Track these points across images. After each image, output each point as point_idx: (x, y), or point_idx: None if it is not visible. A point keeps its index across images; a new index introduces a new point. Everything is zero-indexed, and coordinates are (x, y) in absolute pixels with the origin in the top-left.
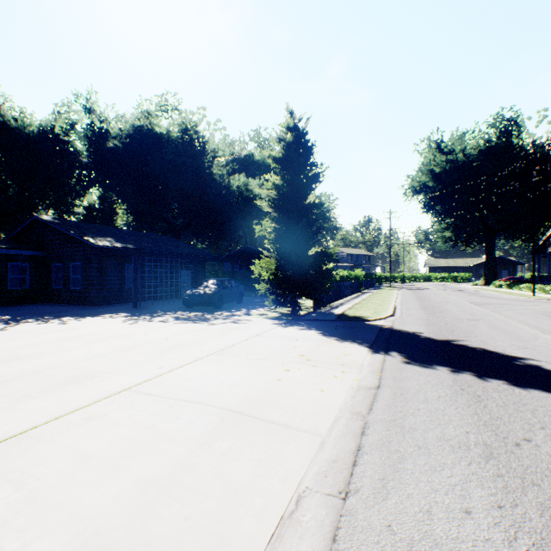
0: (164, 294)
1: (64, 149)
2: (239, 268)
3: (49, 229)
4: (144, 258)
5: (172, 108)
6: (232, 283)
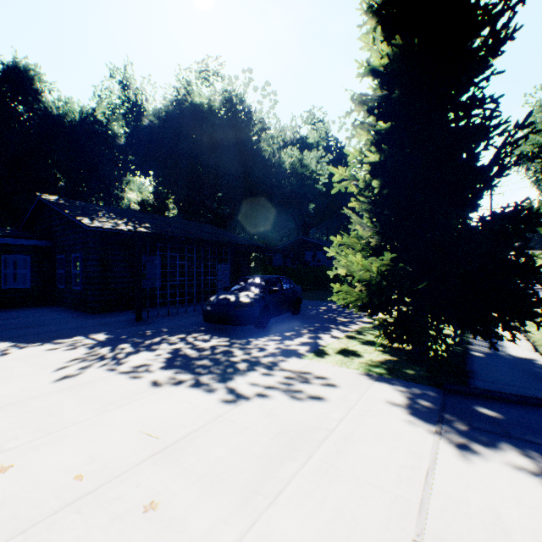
0: (187, 297)
1: (101, 132)
2: (291, 262)
3: (54, 212)
4: (166, 248)
5: (213, 73)
6: (284, 283)
